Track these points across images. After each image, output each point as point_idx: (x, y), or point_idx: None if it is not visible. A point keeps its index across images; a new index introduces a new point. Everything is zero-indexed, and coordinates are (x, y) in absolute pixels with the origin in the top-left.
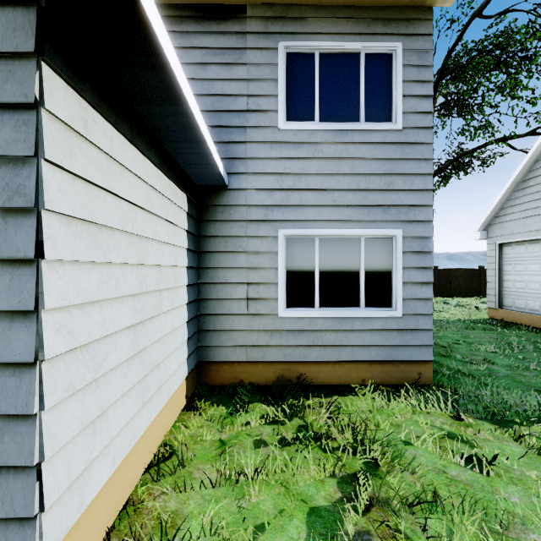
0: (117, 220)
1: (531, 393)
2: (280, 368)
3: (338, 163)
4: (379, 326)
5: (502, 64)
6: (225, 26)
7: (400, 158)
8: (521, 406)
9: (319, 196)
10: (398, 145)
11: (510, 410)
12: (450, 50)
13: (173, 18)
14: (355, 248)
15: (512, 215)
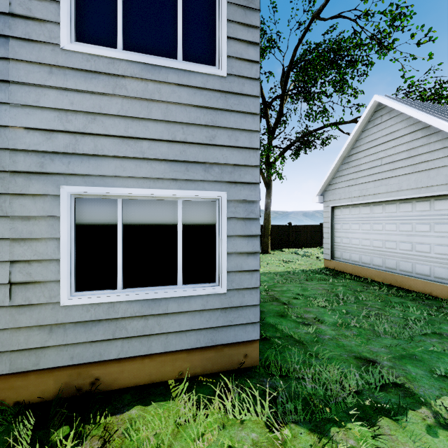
0: None
1: (350, 367)
2: (65, 375)
3: (148, 106)
4: (200, 306)
5: (335, 64)
6: None
7: (224, 109)
8: (341, 393)
9: (121, 145)
10: (222, 94)
11: (330, 397)
12: (298, 44)
13: None
14: (171, 212)
15: (341, 183)
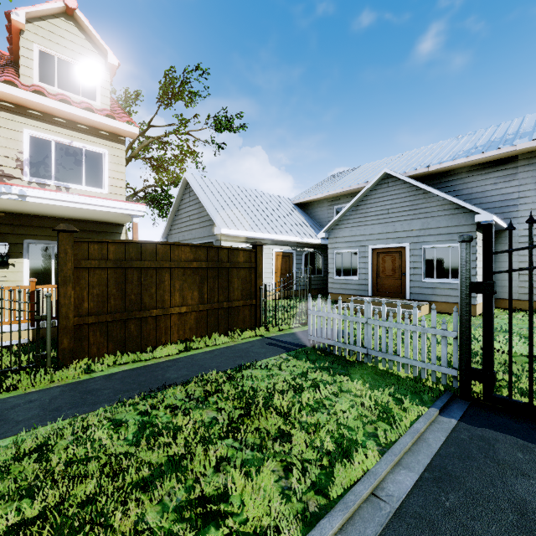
0: (481, 252)
1: None
2: None
3: None
4: None
5: None
6: (506, 166)
7: None
8: None
9: None
10: None
11: None
12: None
13: (480, 169)
14: None
15: None
